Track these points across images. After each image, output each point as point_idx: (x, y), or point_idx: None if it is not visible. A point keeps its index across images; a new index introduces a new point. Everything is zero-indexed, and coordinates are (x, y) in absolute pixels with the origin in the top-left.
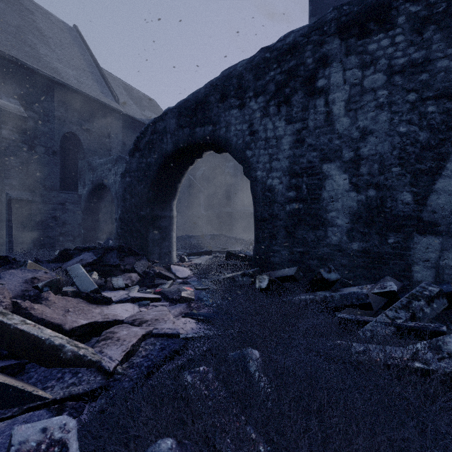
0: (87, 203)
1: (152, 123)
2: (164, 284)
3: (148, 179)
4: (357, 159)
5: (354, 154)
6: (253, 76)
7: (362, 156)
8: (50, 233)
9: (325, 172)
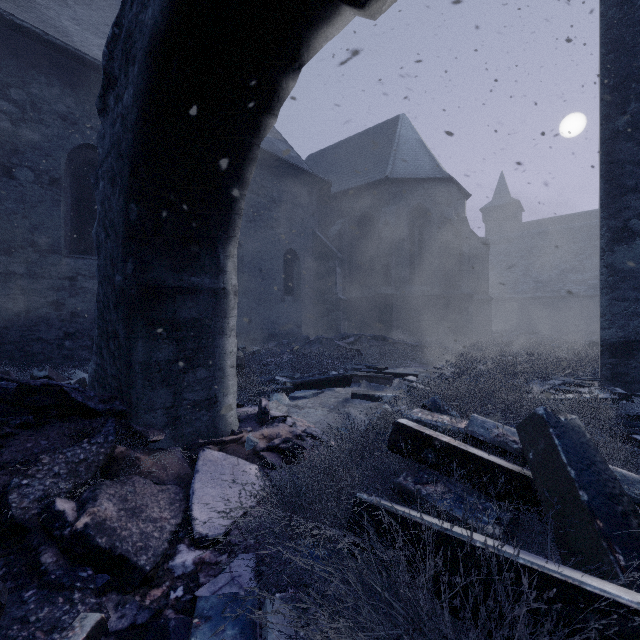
0: None
1: None
2: None
3: (124, 163)
4: None
5: None
6: None
7: None
8: (45, 333)
9: None
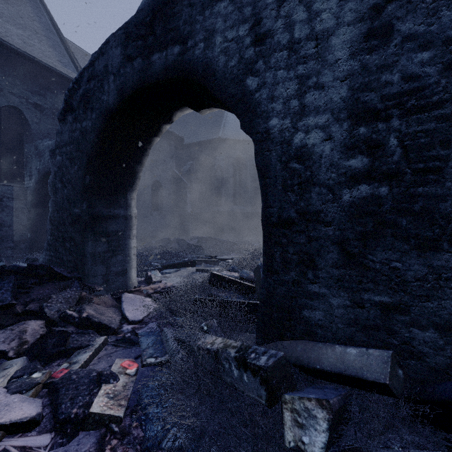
0: (34, 199)
1: (89, 64)
2: (84, 350)
3: (83, 156)
4: None
5: None
6: None
7: None
8: None
9: None
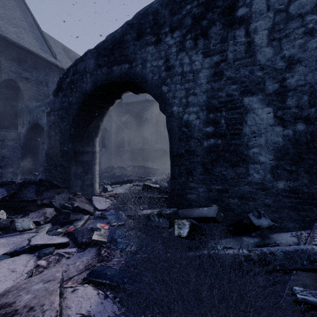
0: (25, 140)
1: (73, 65)
2: (79, 221)
3: (70, 117)
4: (282, 90)
5: (279, 85)
6: (169, 11)
7: (289, 87)
8: None
9: (247, 106)
